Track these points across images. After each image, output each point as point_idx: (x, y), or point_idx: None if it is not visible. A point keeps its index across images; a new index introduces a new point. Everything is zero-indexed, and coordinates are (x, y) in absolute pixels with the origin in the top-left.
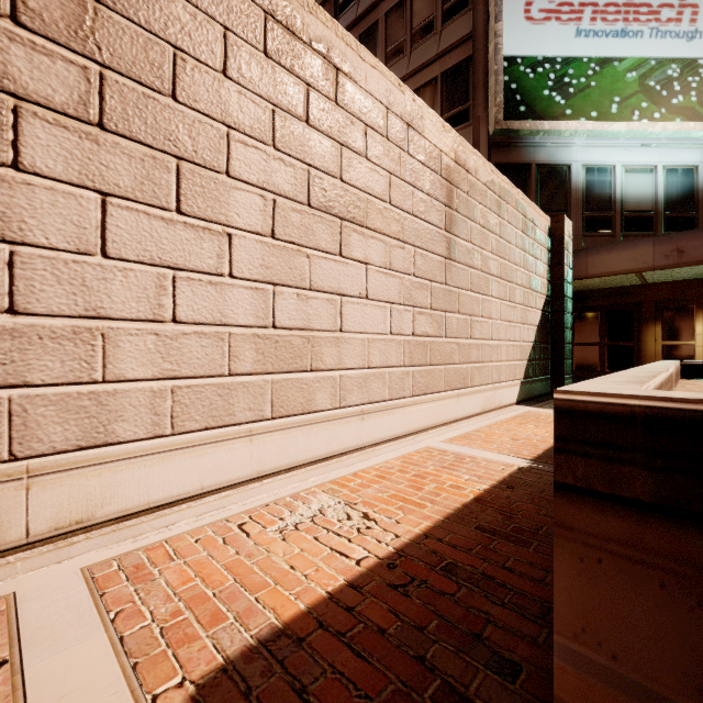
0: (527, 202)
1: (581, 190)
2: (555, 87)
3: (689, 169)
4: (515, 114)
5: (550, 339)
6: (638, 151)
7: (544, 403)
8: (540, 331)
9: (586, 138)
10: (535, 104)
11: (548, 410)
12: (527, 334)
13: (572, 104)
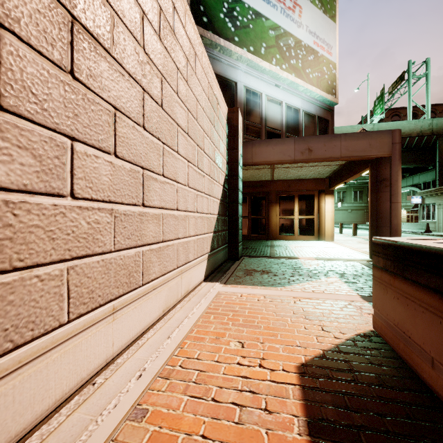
0: (213, 75)
1: (243, 104)
2: (228, 15)
3: (296, 110)
4: (200, 21)
5: (228, 213)
6: (274, 88)
7: (228, 275)
8: (222, 204)
9: (246, 66)
10: (214, 21)
11: (237, 288)
12: (213, 206)
13: (239, 34)
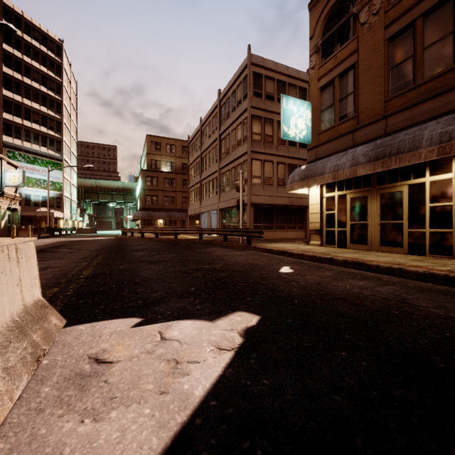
0: None
1: (24, 198)
2: None
3: (46, 196)
4: None
5: None
6: (36, 192)
7: None
8: None
9: (25, 189)
10: None
11: None
12: None
13: None
